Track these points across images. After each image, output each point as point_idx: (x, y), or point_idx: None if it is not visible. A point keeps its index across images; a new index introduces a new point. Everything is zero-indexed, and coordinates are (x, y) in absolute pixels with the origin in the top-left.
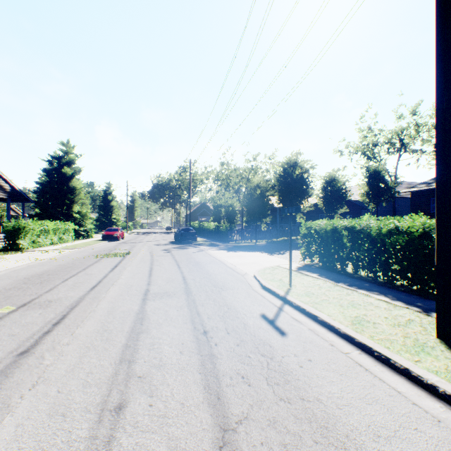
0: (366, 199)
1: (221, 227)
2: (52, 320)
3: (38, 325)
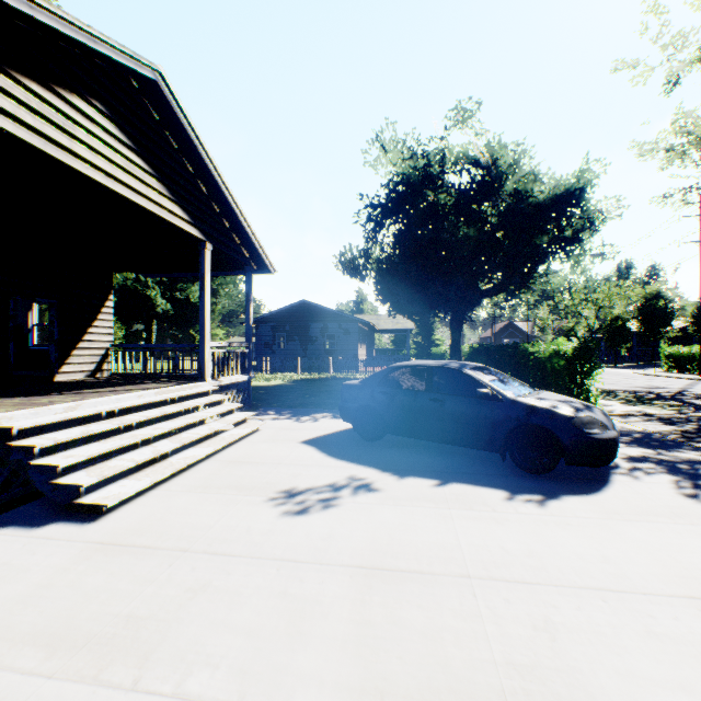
0: None
1: None
2: None
3: None
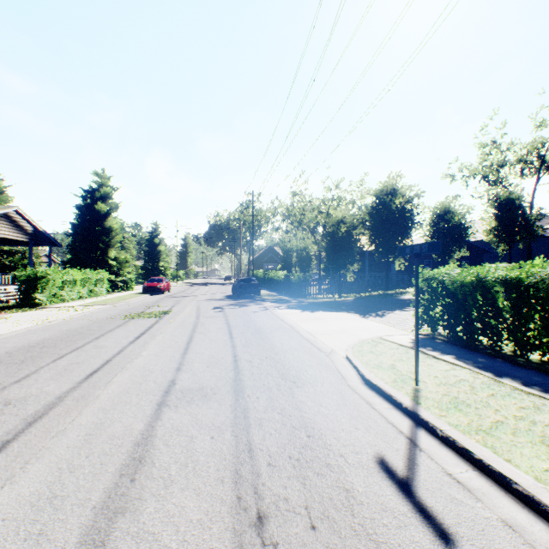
0: (494, 238)
1: (292, 278)
2: None
3: None
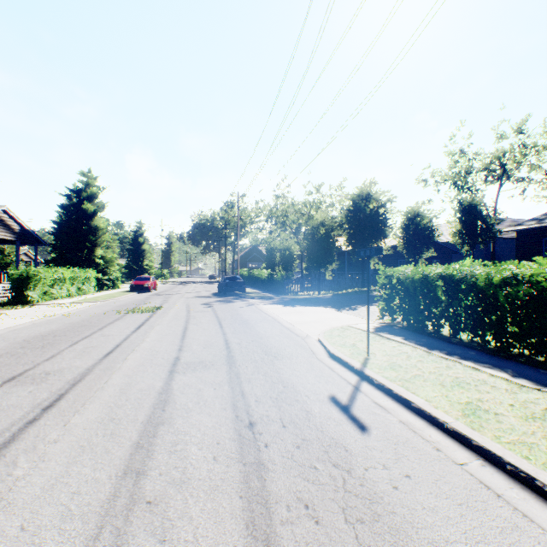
0: (459, 239)
1: (276, 276)
2: (43, 403)
3: (22, 410)
